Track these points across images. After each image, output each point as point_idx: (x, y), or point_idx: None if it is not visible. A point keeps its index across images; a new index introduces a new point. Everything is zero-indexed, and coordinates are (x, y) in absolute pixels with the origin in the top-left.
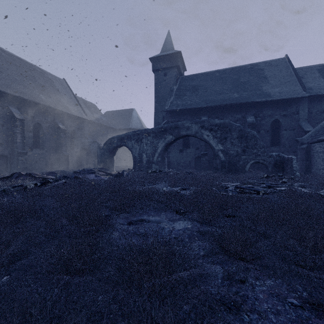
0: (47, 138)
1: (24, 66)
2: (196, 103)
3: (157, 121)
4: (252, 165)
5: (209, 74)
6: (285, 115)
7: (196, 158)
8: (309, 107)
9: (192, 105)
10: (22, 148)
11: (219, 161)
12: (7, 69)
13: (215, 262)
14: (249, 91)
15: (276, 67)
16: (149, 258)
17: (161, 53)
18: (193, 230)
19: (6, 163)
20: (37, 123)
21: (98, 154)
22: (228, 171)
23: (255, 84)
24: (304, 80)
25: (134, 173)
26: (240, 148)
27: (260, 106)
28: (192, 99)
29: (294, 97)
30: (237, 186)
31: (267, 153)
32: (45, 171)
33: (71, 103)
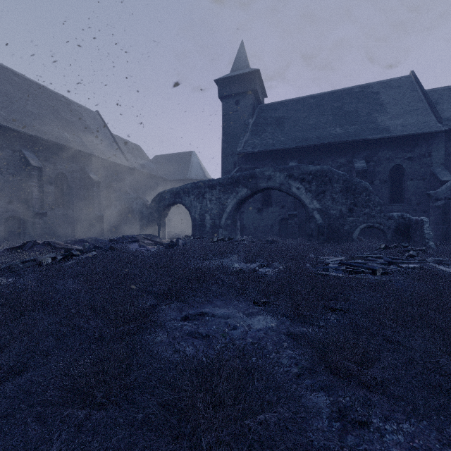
0: (74, 194)
1: (43, 94)
2: (280, 142)
3: (226, 169)
4: (363, 231)
5: (300, 101)
6: (410, 158)
7: (281, 220)
8: (446, 146)
9: (275, 145)
10: (40, 206)
11: (315, 224)
12: (21, 98)
13: (317, 388)
14: (358, 125)
15: (397, 89)
16: (211, 384)
17: (231, 73)
18: (280, 331)
19: (19, 228)
20: (61, 172)
21: (144, 214)
22: (327, 240)
23: (367, 114)
24: (439, 107)
25: (193, 242)
26: (345, 206)
27: (375, 145)
28: (275, 137)
29: (425, 132)
30: (342, 261)
31: (385, 213)
32: (70, 239)
33: (107, 144)
